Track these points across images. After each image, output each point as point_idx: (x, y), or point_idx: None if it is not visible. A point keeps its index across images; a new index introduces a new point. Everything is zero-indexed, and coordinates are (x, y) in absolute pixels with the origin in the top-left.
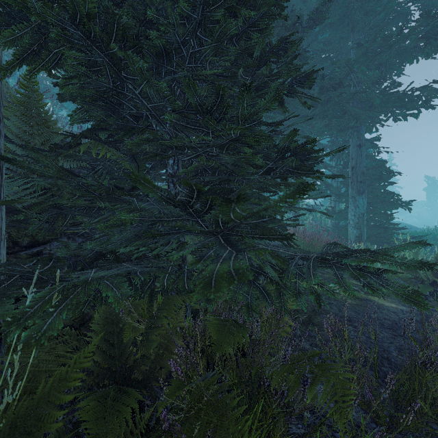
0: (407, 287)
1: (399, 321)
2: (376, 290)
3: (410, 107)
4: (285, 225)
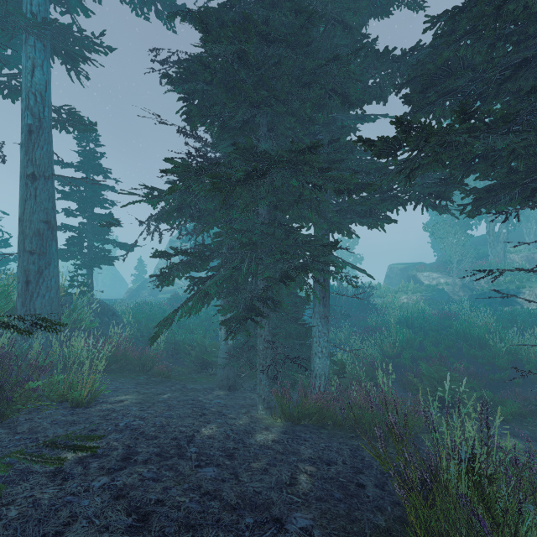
0: None
1: None
2: None
3: None
4: None
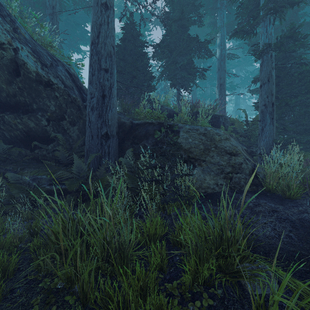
0: None
1: None
2: None
3: None
4: None
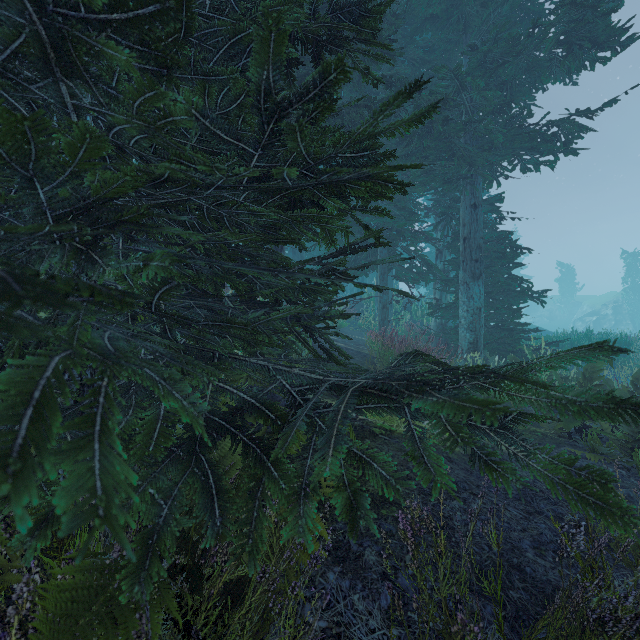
0: (574, 459)
1: (534, 483)
2: (502, 471)
3: (545, 150)
4: (319, 315)
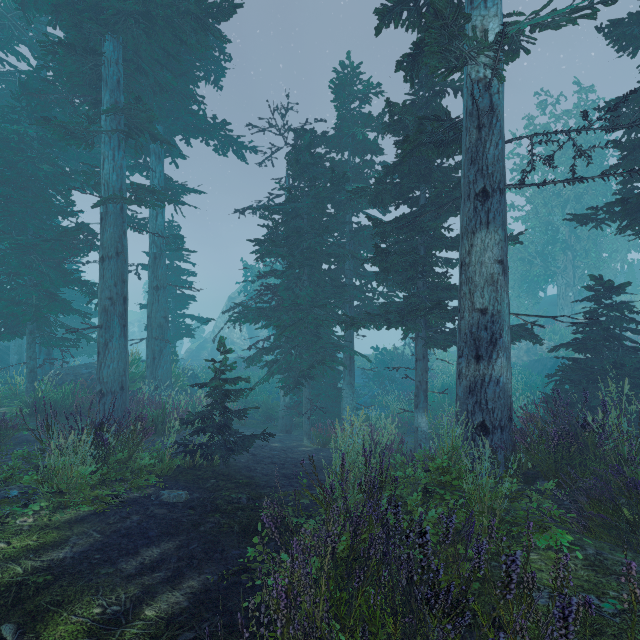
0: None
1: None
2: None
3: None
4: None
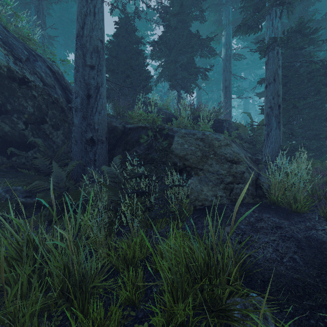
0: None
1: None
2: None
3: None
4: None
